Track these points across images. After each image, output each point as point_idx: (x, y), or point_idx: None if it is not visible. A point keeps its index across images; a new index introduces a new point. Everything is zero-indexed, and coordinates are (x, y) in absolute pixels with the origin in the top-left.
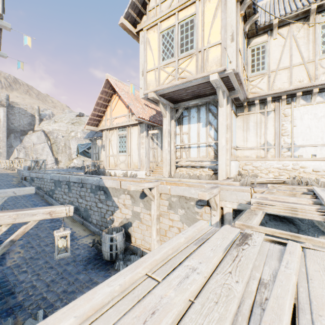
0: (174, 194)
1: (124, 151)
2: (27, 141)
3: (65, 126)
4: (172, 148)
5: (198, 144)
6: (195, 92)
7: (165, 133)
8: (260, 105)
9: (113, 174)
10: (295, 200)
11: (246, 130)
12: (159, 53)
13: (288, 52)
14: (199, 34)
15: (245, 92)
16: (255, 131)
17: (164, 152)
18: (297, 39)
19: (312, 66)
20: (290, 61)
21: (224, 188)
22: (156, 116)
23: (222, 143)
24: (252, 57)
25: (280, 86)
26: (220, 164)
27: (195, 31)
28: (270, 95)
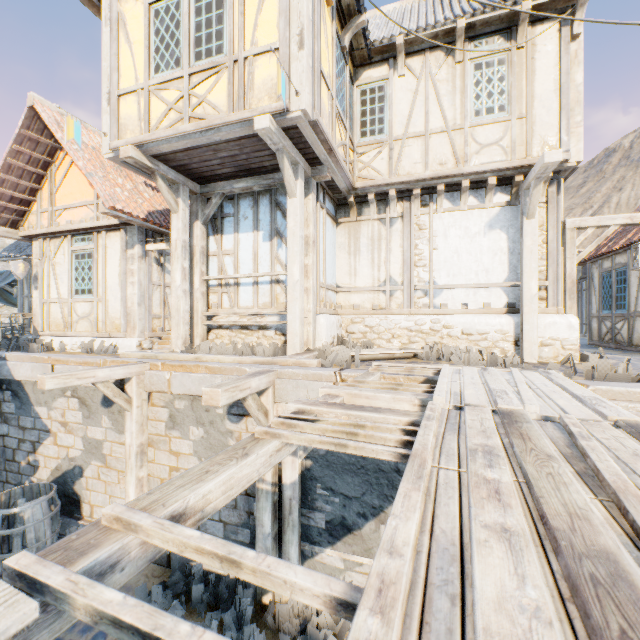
0: (179, 392)
1: (88, 290)
2: None
3: None
4: (198, 284)
5: (255, 279)
6: (238, 158)
7: (175, 249)
8: (379, 206)
9: (58, 348)
10: (390, 399)
11: (355, 252)
12: (148, 53)
13: (423, 105)
14: (236, 22)
15: (346, 173)
16: (370, 256)
17: (174, 294)
18: (437, 83)
19: (460, 138)
20: (426, 123)
21: (285, 374)
22: None
23: (294, 276)
24: (362, 106)
25: (409, 168)
26: (289, 320)
27: (227, 13)
28: (394, 186)
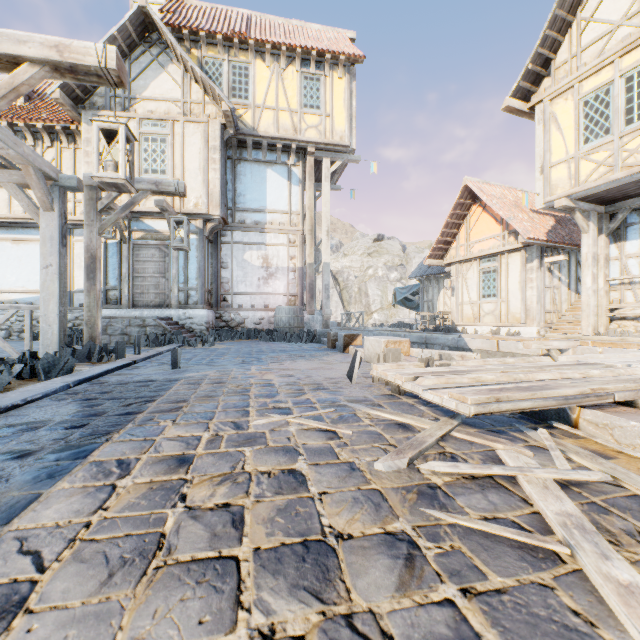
0: None
1: (492, 294)
2: None
3: (359, 260)
4: (601, 284)
5: None
6: None
7: (585, 260)
8: None
9: (471, 333)
10: None
11: None
12: (577, 133)
13: None
14: None
15: None
16: None
17: (584, 293)
18: None
19: None
20: None
21: None
22: (556, 228)
23: None
24: None
25: None
26: None
27: None
28: None
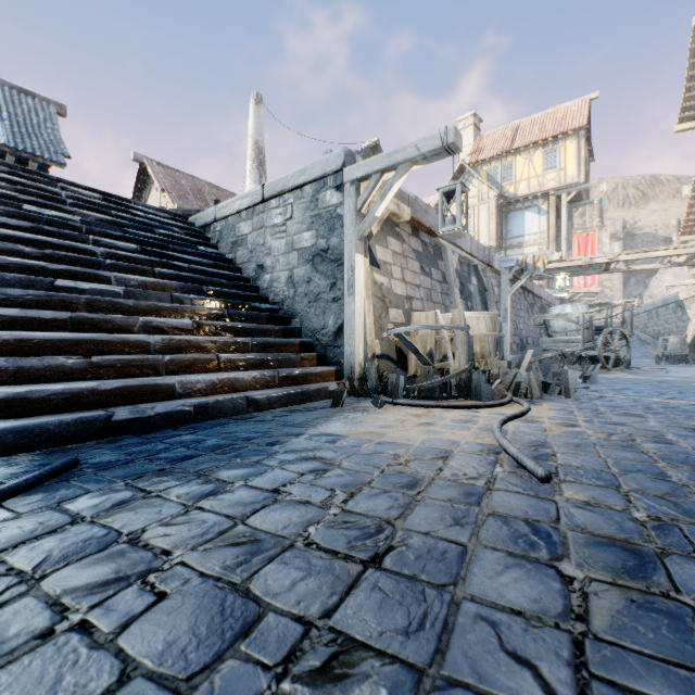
0: None
1: None
2: (655, 286)
3: None
4: None
5: None
6: None
7: None
8: None
9: None
10: None
11: None
12: None
13: None
14: None
15: None
16: None
17: None
18: None
19: None
20: None
21: None
22: None
23: None
24: None
25: None
26: None
27: None
28: None
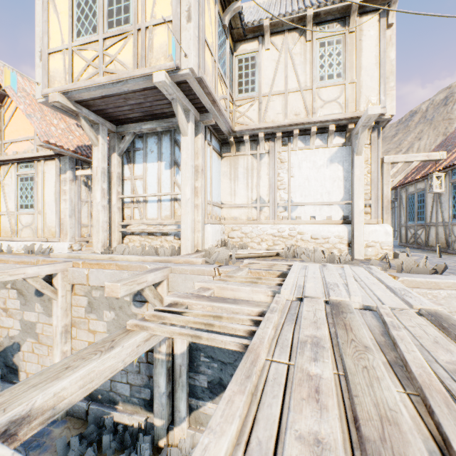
0: (95, 284)
1: (30, 205)
2: None
3: None
4: (115, 201)
5: (158, 197)
6: (144, 105)
7: (96, 174)
8: (252, 144)
9: (6, 250)
10: (250, 291)
11: (234, 179)
12: (71, 21)
13: (283, 72)
14: None
15: (226, 119)
16: (245, 181)
17: (95, 208)
18: (293, 56)
19: (309, 96)
20: (285, 85)
21: (177, 270)
22: None
23: (186, 195)
24: (239, 71)
25: (273, 117)
26: (183, 229)
27: None
28: (262, 130)
